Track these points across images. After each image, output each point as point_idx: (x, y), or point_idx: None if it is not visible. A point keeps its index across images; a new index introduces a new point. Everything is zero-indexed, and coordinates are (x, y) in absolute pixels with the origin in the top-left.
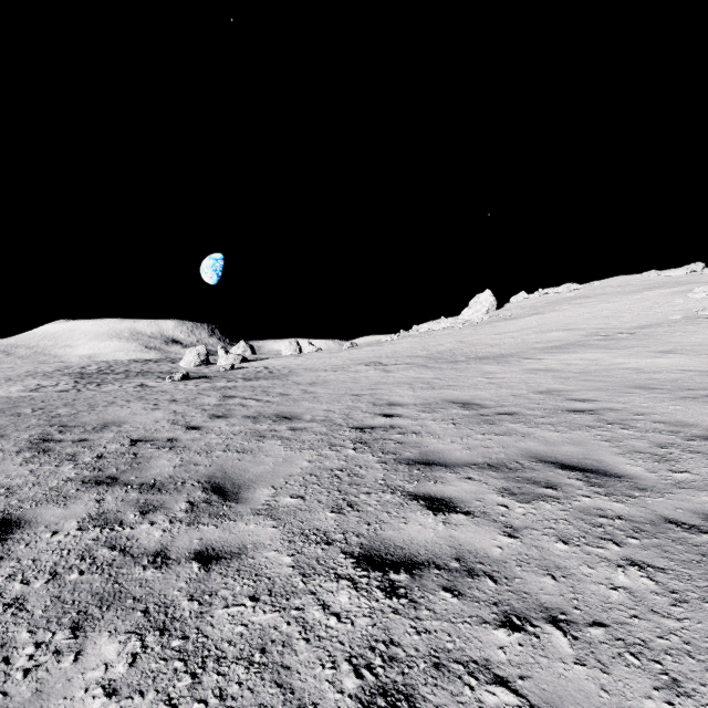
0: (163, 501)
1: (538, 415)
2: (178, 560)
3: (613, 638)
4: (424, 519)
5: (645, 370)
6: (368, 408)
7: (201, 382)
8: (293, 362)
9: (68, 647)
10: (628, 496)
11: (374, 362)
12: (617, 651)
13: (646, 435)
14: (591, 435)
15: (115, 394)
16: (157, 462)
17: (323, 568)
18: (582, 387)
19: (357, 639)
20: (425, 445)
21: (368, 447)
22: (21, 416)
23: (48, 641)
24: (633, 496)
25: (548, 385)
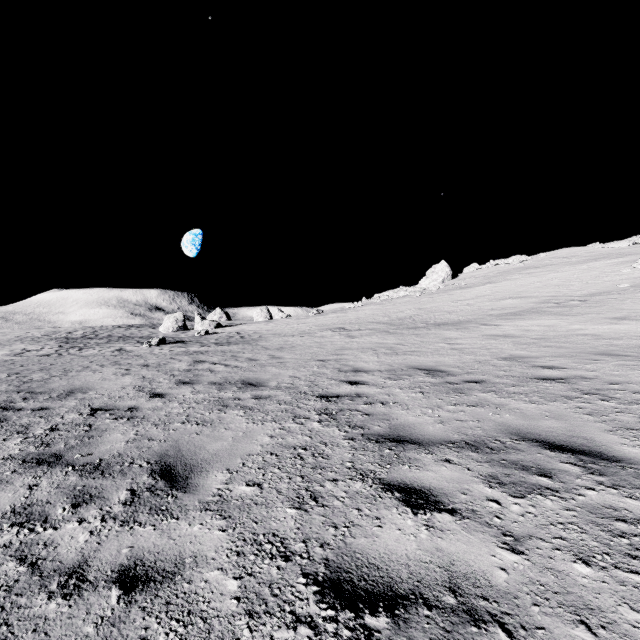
0: (102, 488)
1: (507, 383)
2: (95, 583)
3: None
4: (402, 520)
5: (604, 336)
6: (334, 375)
7: (176, 346)
8: (264, 327)
9: None
10: None
11: (339, 328)
12: None
13: (631, 407)
14: (570, 407)
15: (92, 358)
16: (110, 436)
17: (277, 601)
18: (545, 354)
19: None
20: (394, 417)
21: (334, 419)
22: None
23: None
24: None
25: (510, 351)
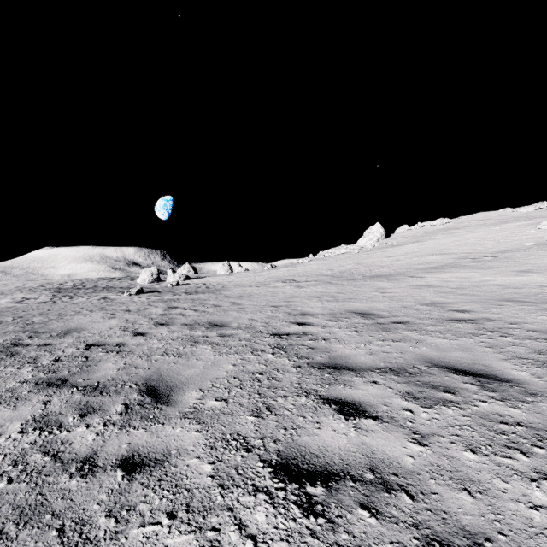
0: (102, 403)
1: (427, 324)
2: (104, 467)
3: None
4: (336, 424)
5: (510, 286)
6: (285, 317)
7: (152, 295)
8: (226, 279)
9: None
10: (522, 401)
11: (289, 279)
12: None
13: (524, 342)
14: (475, 342)
15: (82, 305)
16: (104, 365)
17: (241, 478)
18: (460, 300)
19: None
20: (333, 350)
21: (285, 352)
22: (2, 323)
23: None
24: (526, 401)
25: (431, 298)
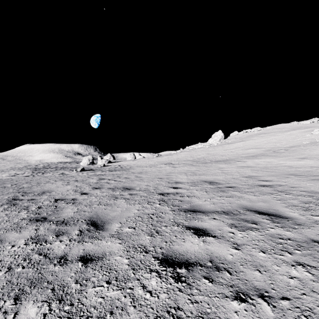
0: (67, 230)
1: (245, 187)
2: (72, 261)
3: (294, 307)
4: (193, 239)
5: (293, 166)
6: (166, 184)
7: (90, 172)
8: (132, 163)
9: (11, 310)
10: (292, 228)
11: (168, 163)
12: (297, 314)
13: (297, 197)
14: (271, 197)
15: (50, 177)
16: (66, 210)
17: (143, 265)
18: (265, 174)
19: (160, 306)
20: (193, 202)
21: (166, 203)
22: (5, 188)
23: (1, 306)
24: (295, 228)
25: (249, 173)
